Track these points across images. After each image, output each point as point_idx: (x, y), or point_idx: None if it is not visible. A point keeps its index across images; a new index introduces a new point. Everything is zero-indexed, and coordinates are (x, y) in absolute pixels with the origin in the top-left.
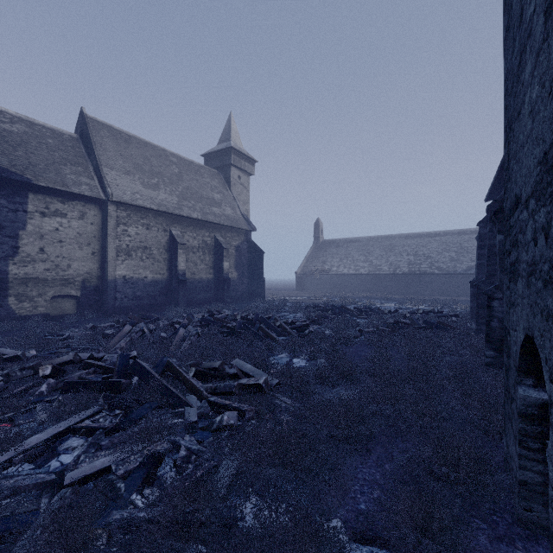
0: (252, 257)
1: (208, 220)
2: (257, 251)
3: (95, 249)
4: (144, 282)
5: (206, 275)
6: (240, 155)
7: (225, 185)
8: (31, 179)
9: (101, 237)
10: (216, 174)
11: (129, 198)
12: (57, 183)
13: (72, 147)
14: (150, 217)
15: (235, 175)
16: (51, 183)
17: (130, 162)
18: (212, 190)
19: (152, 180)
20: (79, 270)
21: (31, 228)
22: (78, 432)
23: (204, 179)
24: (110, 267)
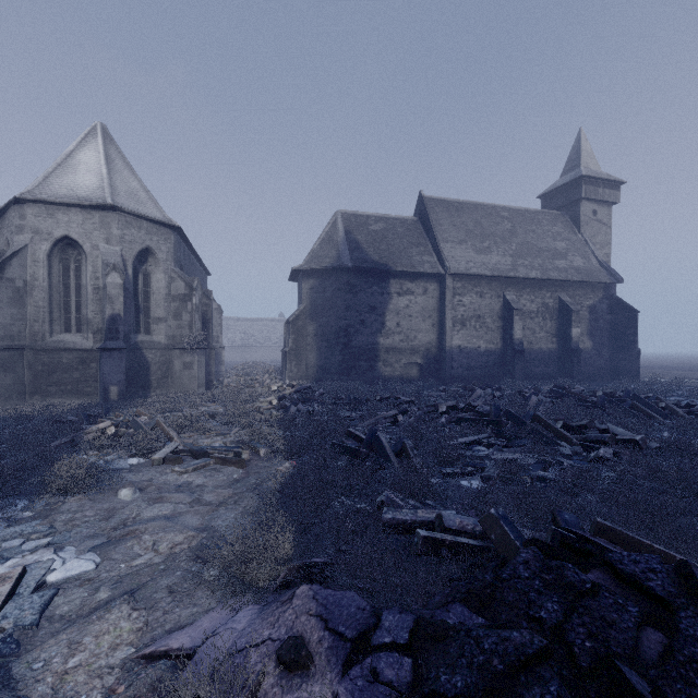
0: (616, 320)
1: (550, 278)
2: (624, 310)
3: (434, 321)
4: (477, 352)
5: (547, 344)
6: (596, 181)
7: (571, 228)
8: (392, 267)
9: (439, 309)
10: (558, 216)
11: (463, 268)
12: (408, 266)
13: (414, 230)
14: (483, 284)
15: (587, 211)
16: (404, 267)
17: (462, 230)
18: (554, 239)
19: (483, 244)
20: (423, 341)
21: (391, 307)
22: (481, 444)
23: (542, 227)
24: (447, 337)
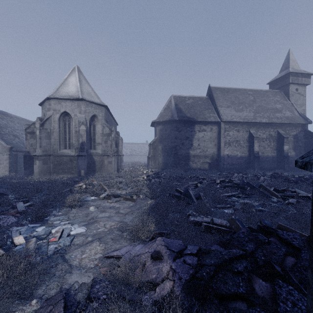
0: (308, 142)
1: (272, 122)
2: (312, 137)
3: (215, 143)
4: (236, 157)
5: (271, 153)
6: (297, 74)
7: (284, 97)
8: (196, 119)
9: (218, 137)
10: (277, 92)
11: (229, 119)
12: (203, 119)
13: (206, 102)
14: (239, 126)
15: (293, 89)
16: (201, 119)
17: (229, 101)
18: (275, 103)
19: (239, 107)
20: (210, 152)
21: (195, 137)
22: (234, 196)
23: (269, 98)
24: (221, 150)
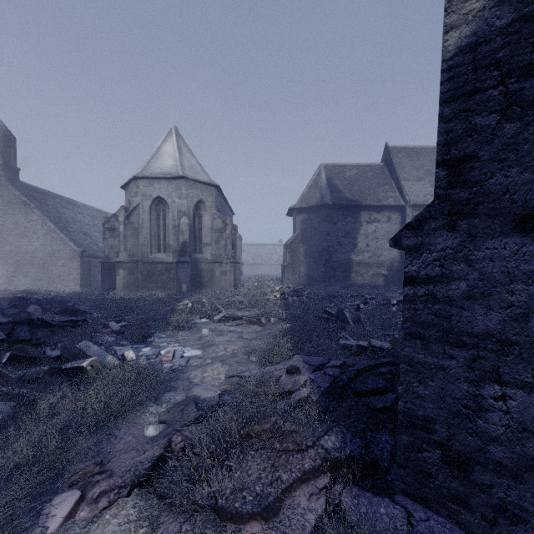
0: None
1: None
2: None
3: None
4: None
5: None
6: None
7: None
8: (362, 202)
9: None
10: None
11: (421, 200)
12: (375, 201)
13: (380, 173)
14: None
15: None
16: (372, 202)
17: (421, 170)
18: None
19: None
20: (387, 257)
21: (362, 232)
22: None
23: None
24: None
